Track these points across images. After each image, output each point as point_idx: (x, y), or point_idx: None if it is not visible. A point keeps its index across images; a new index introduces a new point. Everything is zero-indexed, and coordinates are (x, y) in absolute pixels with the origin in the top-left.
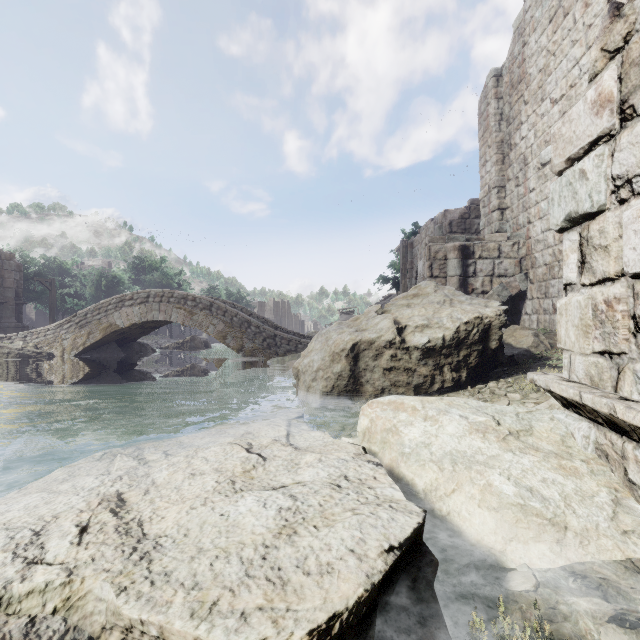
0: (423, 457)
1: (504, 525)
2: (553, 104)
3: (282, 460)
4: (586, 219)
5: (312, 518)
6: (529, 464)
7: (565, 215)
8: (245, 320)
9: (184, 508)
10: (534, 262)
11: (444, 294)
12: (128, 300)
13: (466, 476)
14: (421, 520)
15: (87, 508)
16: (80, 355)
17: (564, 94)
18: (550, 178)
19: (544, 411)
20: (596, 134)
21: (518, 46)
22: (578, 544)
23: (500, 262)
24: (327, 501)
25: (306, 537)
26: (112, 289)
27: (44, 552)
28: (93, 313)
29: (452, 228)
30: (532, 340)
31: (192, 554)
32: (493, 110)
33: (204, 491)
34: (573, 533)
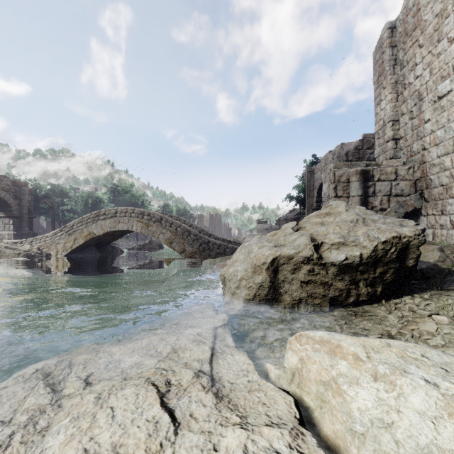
0: (385, 447)
1: None
2: (451, 42)
3: (198, 431)
4: None
5: None
6: None
7: None
8: (186, 230)
9: None
10: (429, 183)
11: (356, 213)
12: (102, 215)
13: None
14: None
15: None
16: (69, 255)
17: None
18: (447, 108)
19: None
20: None
21: None
22: None
23: (397, 184)
24: None
25: None
26: (96, 206)
27: None
28: (77, 225)
29: (348, 157)
30: (438, 255)
31: None
32: (388, 56)
33: None
34: None
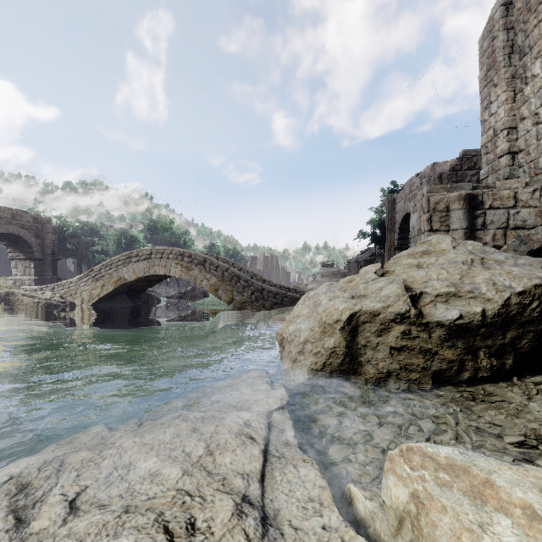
0: None
1: None
2: None
3: None
4: None
5: None
6: None
7: None
8: (235, 274)
9: None
10: None
11: (468, 251)
12: (134, 257)
13: None
14: None
15: None
16: (96, 304)
17: None
18: None
19: None
20: None
21: None
22: None
23: (516, 212)
24: None
25: None
26: (130, 247)
27: None
28: (106, 268)
29: (442, 181)
30: None
31: None
32: (501, 43)
33: None
34: None
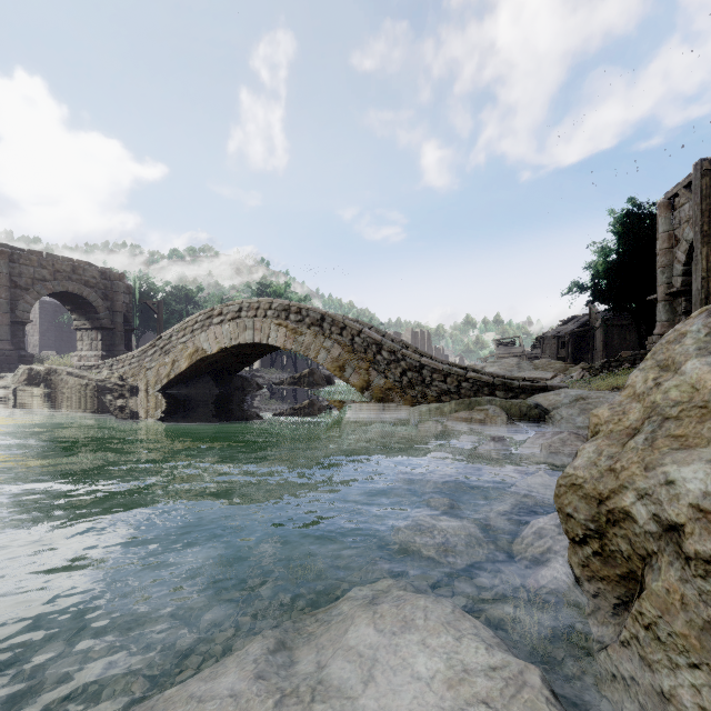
0: None
1: None
2: None
3: None
4: None
5: None
6: None
7: None
8: (373, 341)
9: None
10: None
11: None
12: (216, 316)
13: None
14: None
15: None
16: (166, 390)
17: None
18: None
19: None
20: None
21: None
22: None
23: None
24: None
25: None
26: None
27: None
28: (178, 335)
29: None
30: None
31: None
32: None
33: None
34: None
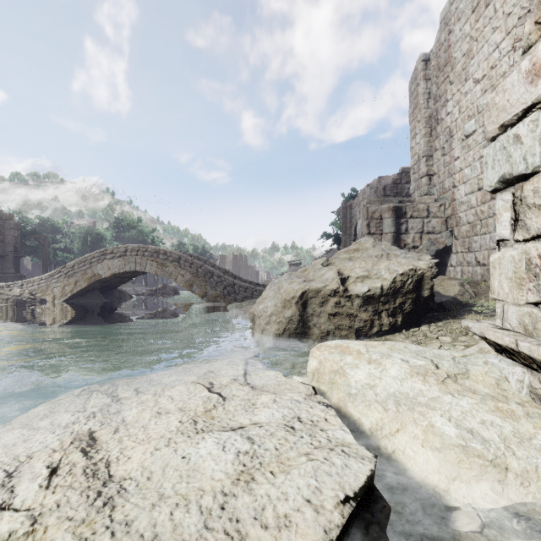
0: (368, 398)
1: (447, 465)
2: (476, 83)
3: (240, 400)
4: (520, 180)
5: (269, 463)
6: (468, 406)
7: (499, 177)
8: (208, 271)
9: (149, 449)
10: (458, 221)
11: (381, 249)
12: (109, 254)
13: (409, 417)
14: (373, 467)
15: (60, 447)
16: (68, 301)
17: (485, 74)
18: (473, 148)
19: (478, 355)
20: (531, 101)
21: (444, 34)
22: (519, 485)
23: (429, 221)
24: (282, 444)
25: (263, 484)
26: (96, 244)
27: (13, 496)
28: (79, 265)
29: (386, 192)
30: (458, 289)
31: (153, 501)
32: (422, 90)
33: (168, 431)
34: (514, 474)
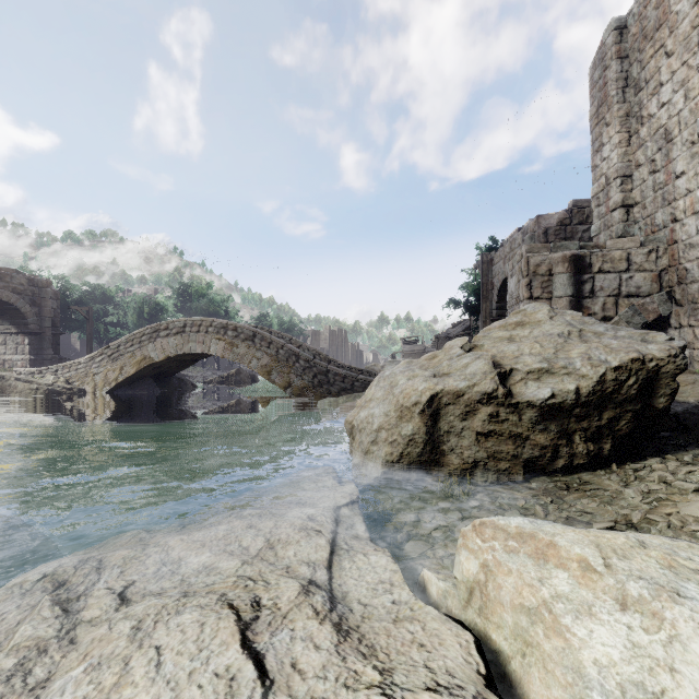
0: None
1: None
2: None
3: (305, 696)
4: None
5: None
6: None
7: None
8: (293, 353)
9: None
10: (683, 275)
11: (566, 322)
12: (163, 330)
13: None
14: None
15: None
16: (113, 391)
17: None
18: None
19: None
20: None
21: None
22: None
23: (629, 277)
24: None
25: None
26: (155, 318)
27: None
28: (126, 345)
29: (548, 237)
30: None
31: None
32: (614, 74)
33: None
34: None
